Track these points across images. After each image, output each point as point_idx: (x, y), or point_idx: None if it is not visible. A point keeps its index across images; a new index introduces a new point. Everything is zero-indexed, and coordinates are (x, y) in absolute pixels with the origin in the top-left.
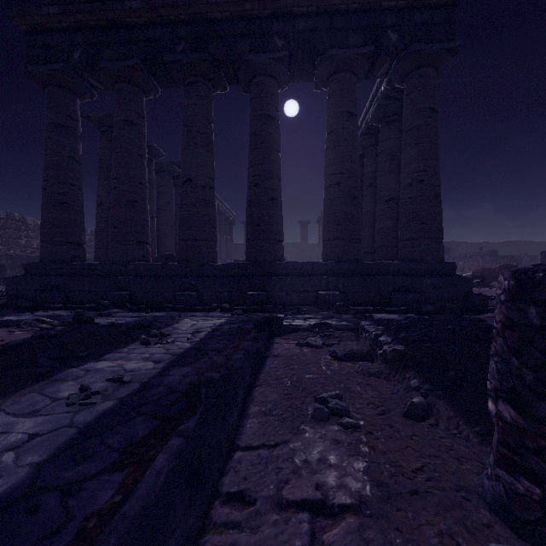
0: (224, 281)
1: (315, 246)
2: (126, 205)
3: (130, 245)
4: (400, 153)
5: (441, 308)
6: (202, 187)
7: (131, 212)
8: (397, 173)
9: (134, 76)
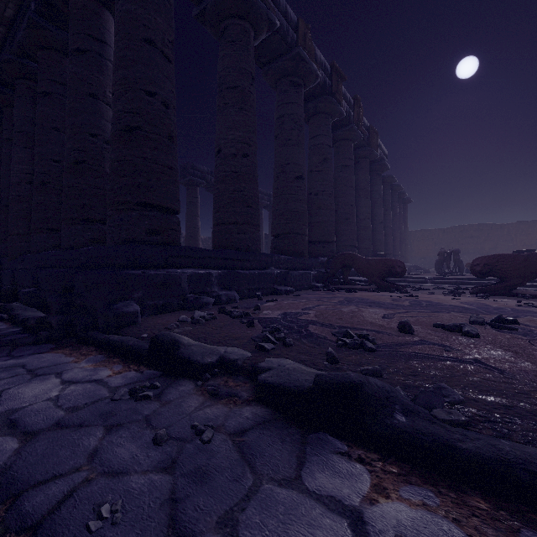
0: (4, 273)
1: (416, 234)
2: (2, 209)
3: (5, 243)
4: (229, 78)
5: (38, 324)
6: (18, 183)
7: (5, 215)
8: (222, 110)
9: (4, 99)
